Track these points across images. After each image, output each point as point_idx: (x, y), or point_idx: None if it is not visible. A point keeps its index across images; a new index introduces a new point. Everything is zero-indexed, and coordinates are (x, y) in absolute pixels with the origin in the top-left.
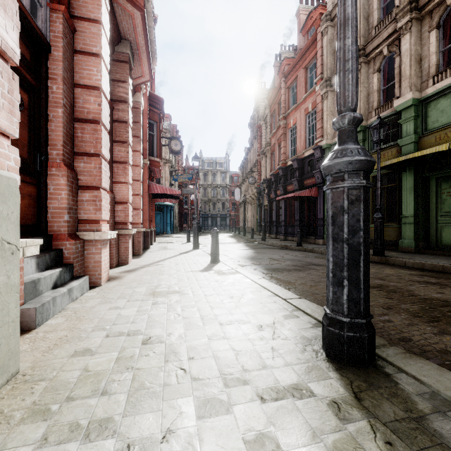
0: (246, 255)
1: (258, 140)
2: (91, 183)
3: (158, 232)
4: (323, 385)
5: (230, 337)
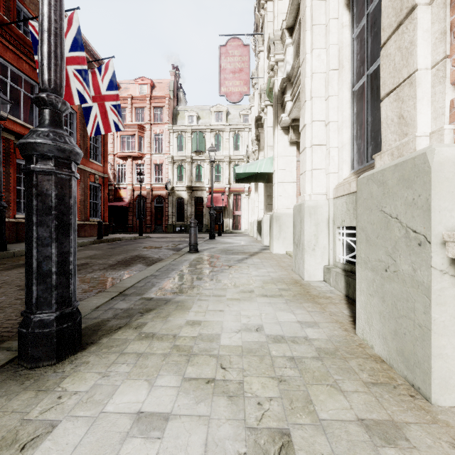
0: None
1: None
2: None
3: None
4: (126, 336)
5: (131, 413)
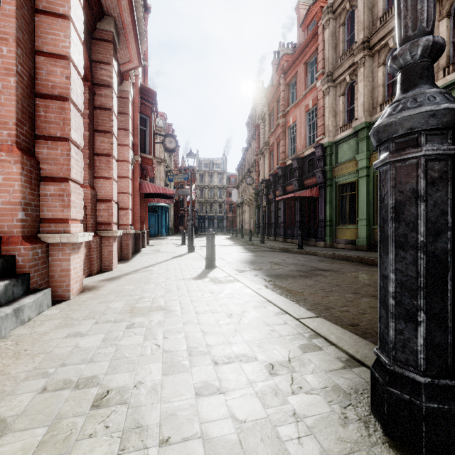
0: (244, 259)
1: (256, 140)
2: (57, 174)
3: (153, 234)
4: None
5: (228, 391)
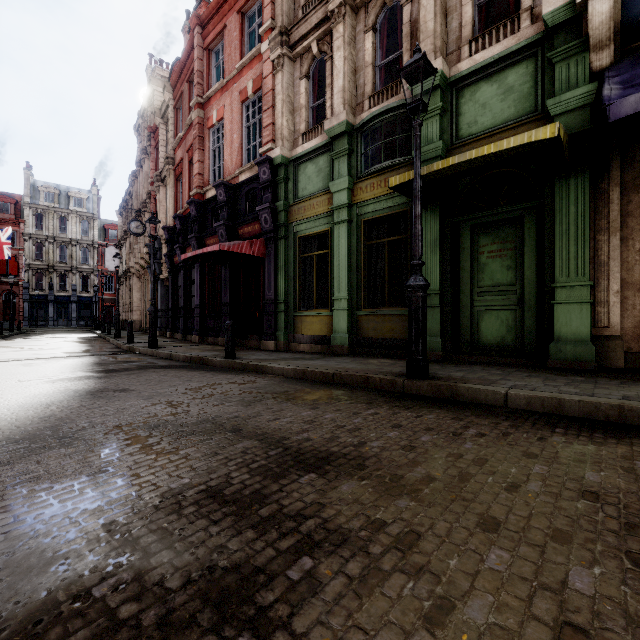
0: (29, 415)
1: (151, 155)
2: None
3: None
4: None
5: None
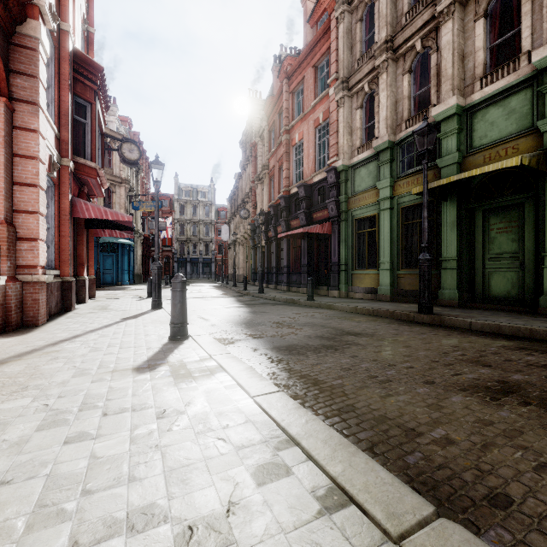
0: (237, 317)
1: (252, 162)
2: None
3: (109, 282)
4: None
5: None
